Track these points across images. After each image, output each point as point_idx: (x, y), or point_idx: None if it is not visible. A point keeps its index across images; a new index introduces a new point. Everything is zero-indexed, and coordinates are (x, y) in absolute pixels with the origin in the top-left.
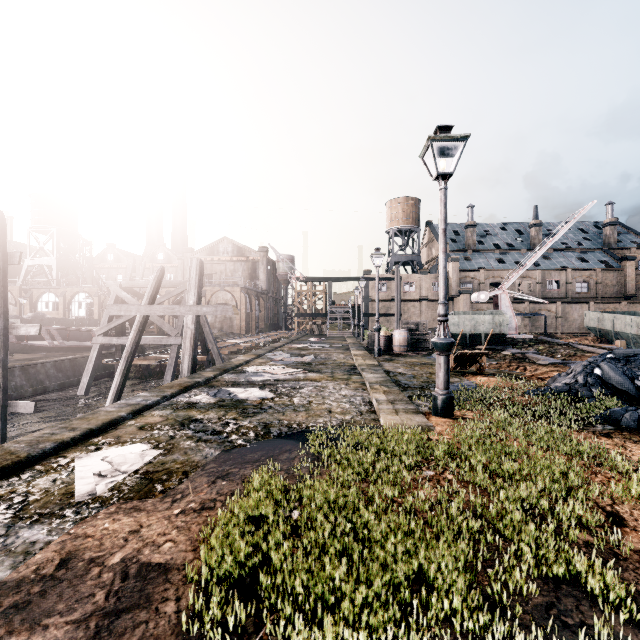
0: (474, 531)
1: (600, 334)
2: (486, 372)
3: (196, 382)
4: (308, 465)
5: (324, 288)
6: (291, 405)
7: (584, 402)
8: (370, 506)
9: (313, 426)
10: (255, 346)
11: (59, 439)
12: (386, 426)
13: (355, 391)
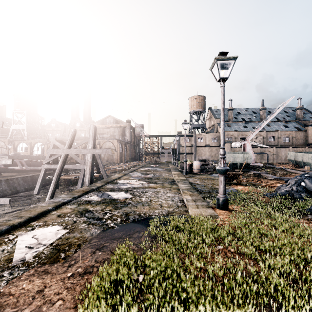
0: (253, 293)
1: (295, 163)
2: (241, 183)
3: (92, 189)
4: (149, 242)
5: (158, 140)
6: (141, 202)
7: (299, 201)
8: (187, 276)
9: (152, 215)
10: (124, 169)
11: (11, 223)
12: (192, 216)
13: (174, 194)
